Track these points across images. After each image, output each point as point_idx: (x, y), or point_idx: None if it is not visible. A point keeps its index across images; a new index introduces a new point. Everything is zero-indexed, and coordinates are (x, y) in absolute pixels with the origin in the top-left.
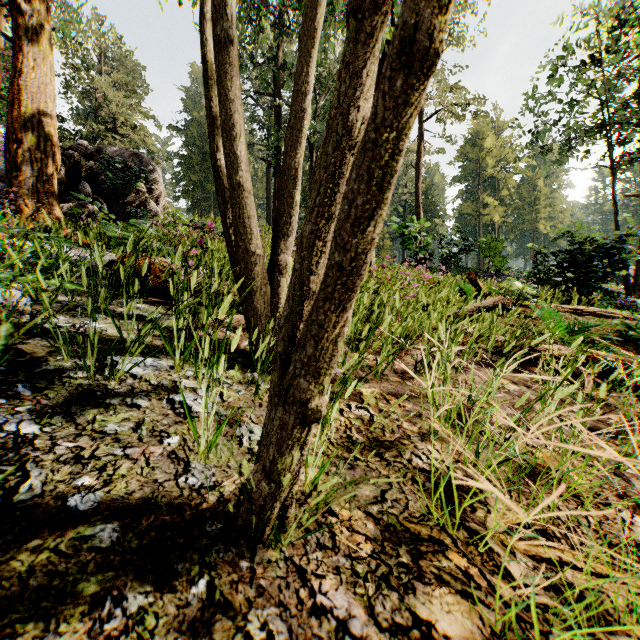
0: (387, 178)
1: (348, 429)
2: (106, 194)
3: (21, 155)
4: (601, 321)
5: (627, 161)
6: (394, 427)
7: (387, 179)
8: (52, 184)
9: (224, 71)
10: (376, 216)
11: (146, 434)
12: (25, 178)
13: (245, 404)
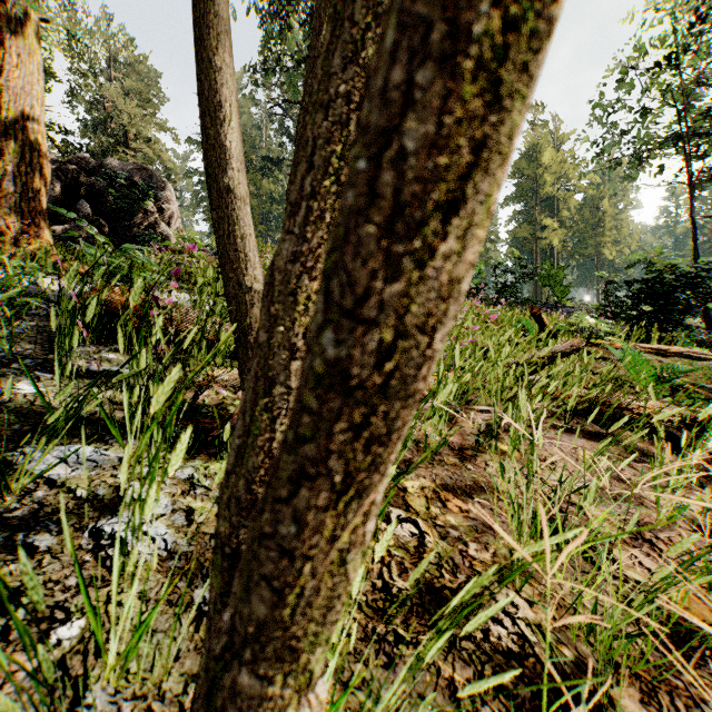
0: (518, 47)
1: (385, 568)
2: (109, 215)
3: (2, 168)
4: (689, 364)
5: (706, 177)
6: (456, 557)
7: (517, 51)
8: (40, 202)
9: (207, 25)
10: (470, 199)
11: (24, 618)
12: (7, 195)
13: None
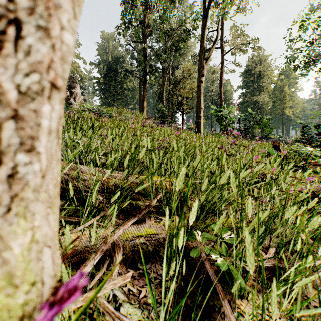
0: None
1: None
2: None
3: None
4: None
5: None
6: None
7: None
8: None
9: None
10: None
11: None
12: None
13: None
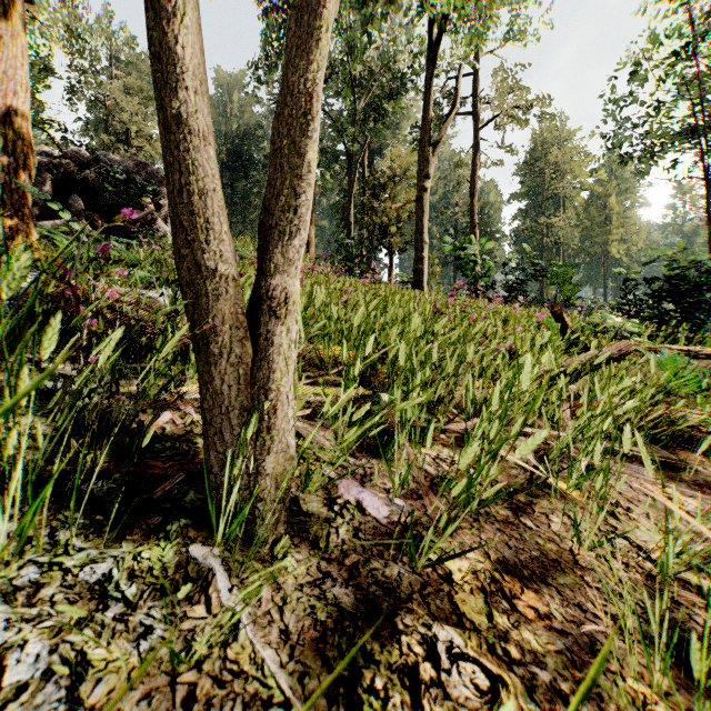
0: None
1: None
2: (104, 210)
3: None
4: None
5: None
6: None
7: None
8: (24, 194)
9: None
10: None
11: None
12: None
13: (138, 708)
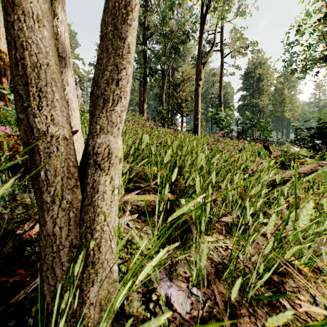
0: None
1: None
2: None
3: None
4: None
5: None
6: None
7: None
8: (4, 88)
9: None
10: None
11: None
12: None
13: None
